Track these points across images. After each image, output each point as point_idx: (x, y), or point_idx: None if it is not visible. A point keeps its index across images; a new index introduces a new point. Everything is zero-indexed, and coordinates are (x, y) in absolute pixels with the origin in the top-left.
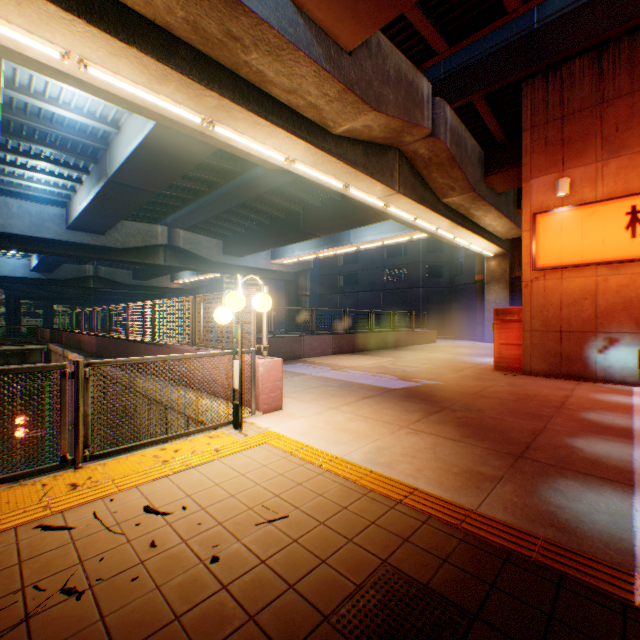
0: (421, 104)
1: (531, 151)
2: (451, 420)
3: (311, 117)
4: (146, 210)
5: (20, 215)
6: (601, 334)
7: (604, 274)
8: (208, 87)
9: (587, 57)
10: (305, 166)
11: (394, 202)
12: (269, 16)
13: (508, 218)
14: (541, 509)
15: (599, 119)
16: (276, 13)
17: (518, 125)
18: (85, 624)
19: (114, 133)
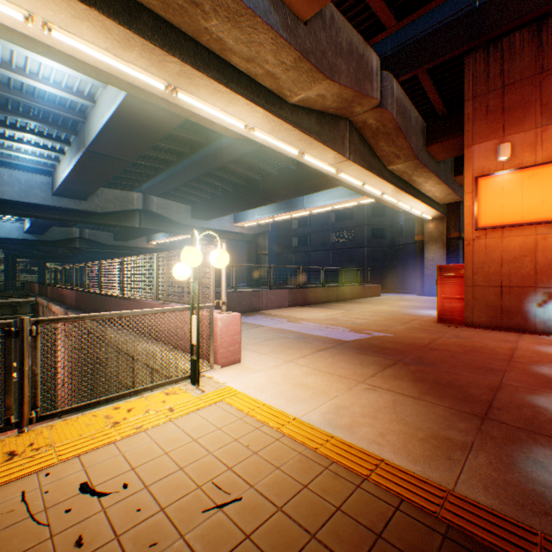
0: (370, 76)
1: (473, 119)
2: (406, 374)
3: (269, 86)
4: (123, 178)
5: (10, 183)
6: (540, 289)
7: (543, 233)
8: (170, 52)
9: (527, 30)
10: (263, 133)
11: (344, 168)
12: None
13: (446, 184)
14: (527, 489)
15: (539, 88)
16: None
17: (458, 98)
18: None
19: (90, 106)
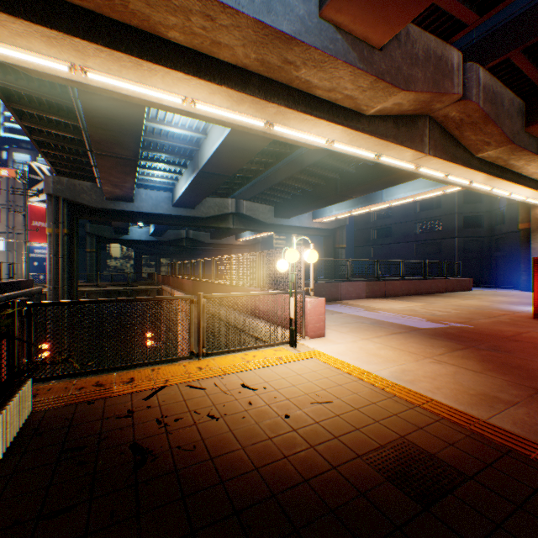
0: (450, 73)
1: None
2: (475, 356)
3: (347, 106)
4: (220, 188)
5: (146, 199)
6: None
7: None
8: (270, 101)
9: None
10: (342, 144)
11: (424, 163)
12: (314, 41)
13: None
14: None
15: None
16: (320, 37)
17: None
18: (223, 431)
19: (203, 138)
